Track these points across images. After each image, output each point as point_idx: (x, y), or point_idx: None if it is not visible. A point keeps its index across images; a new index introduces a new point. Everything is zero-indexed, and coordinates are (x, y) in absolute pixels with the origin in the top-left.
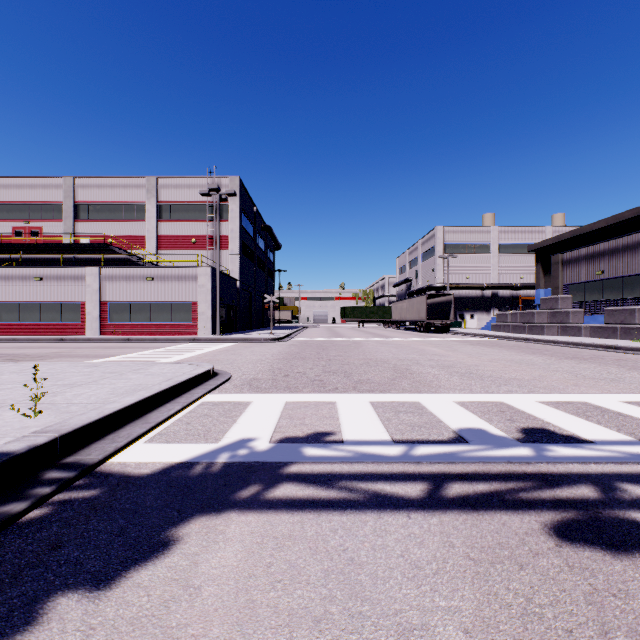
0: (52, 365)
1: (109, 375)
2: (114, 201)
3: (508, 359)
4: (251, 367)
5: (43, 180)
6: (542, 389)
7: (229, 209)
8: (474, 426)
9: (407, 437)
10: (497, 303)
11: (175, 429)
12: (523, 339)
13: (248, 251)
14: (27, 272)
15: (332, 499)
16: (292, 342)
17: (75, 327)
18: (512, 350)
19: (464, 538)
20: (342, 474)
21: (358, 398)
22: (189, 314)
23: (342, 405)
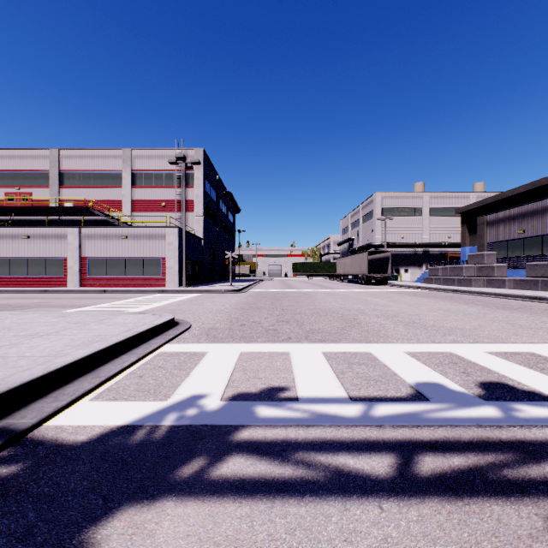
0: (24, 315)
1: (73, 325)
2: (94, 170)
3: (445, 309)
4: (210, 316)
5: (32, 151)
6: (486, 339)
7: (194, 177)
8: (430, 380)
9: (364, 393)
10: (428, 259)
11: (126, 383)
12: (454, 290)
13: (211, 214)
14: (16, 231)
15: (287, 479)
16: (249, 293)
17: (58, 280)
18: (446, 300)
19: (455, 545)
20: (298, 442)
21: (311, 348)
22: (159, 268)
23: (295, 356)
